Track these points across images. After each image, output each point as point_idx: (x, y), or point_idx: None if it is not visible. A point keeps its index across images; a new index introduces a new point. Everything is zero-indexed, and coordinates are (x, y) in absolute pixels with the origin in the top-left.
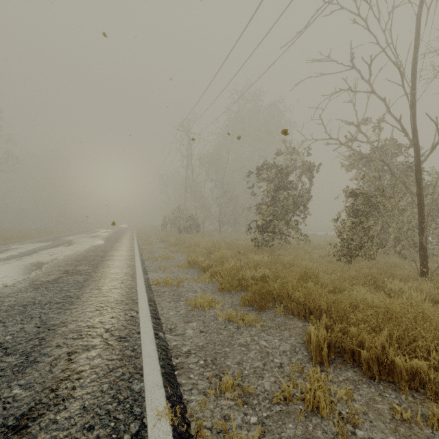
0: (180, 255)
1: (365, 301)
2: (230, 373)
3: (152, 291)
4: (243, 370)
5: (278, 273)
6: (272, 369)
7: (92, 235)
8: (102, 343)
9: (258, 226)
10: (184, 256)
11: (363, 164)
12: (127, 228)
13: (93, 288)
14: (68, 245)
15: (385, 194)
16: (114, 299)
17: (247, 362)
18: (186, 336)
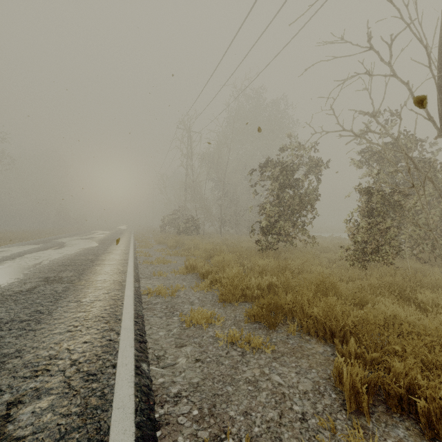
0: (178, 259)
1: (410, 325)
2: (235, 432)
3: (142, 302)
4: (253, 426)
5: (287, 281)
6: (292, 424)
7: (88, 237)
8: (61, 384)
9: (261, 227)
10: (182, 260)
11: (375, 160)
12: (125, 229)
13: (72, 300)
14: (58, 248)
15: (415, 189)
16: (94, 315)
17: (258, 411)
18: (177, 368)
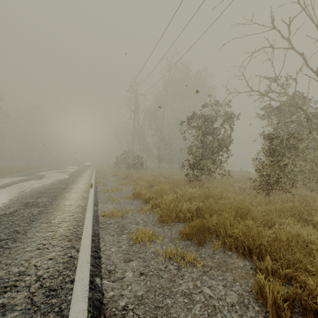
0: (127, 187)
1: None
2: None
3: (99, 223)
4: None
5: (211, 206)
6: None
7: (61, 171)
8: (25, 300)
9: (189, 164)
10: (131, 188)
11: (274, 114)
12: (89, 165)
13: (43, 221)
14: (38, 179)
15: (312, 135)
16: (59, 234)
17: None
18: (124, 281)
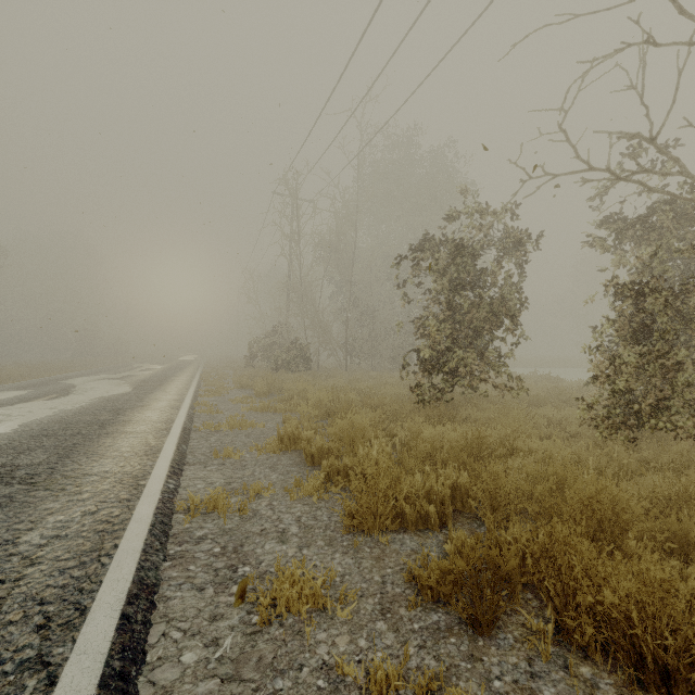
0: (269, 418)
1: None
2: None
3: (168, 537)
4: None
5: (494, 483)
6: None
7: (121, 376)
8: None
9: (420, 359)
10: (277, 421)
11: (631, 238)
12: (191, 361)
13: None
14: (55, 398)
15: None
16: (21, 595)
17: None
18: None
